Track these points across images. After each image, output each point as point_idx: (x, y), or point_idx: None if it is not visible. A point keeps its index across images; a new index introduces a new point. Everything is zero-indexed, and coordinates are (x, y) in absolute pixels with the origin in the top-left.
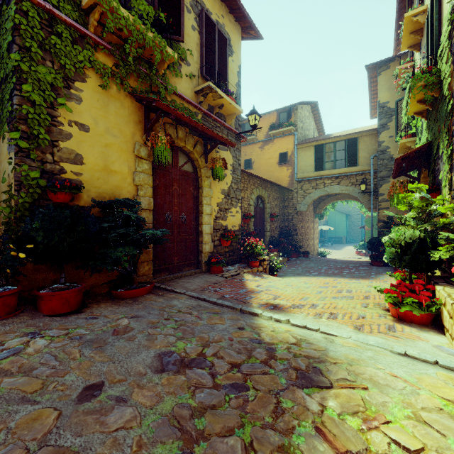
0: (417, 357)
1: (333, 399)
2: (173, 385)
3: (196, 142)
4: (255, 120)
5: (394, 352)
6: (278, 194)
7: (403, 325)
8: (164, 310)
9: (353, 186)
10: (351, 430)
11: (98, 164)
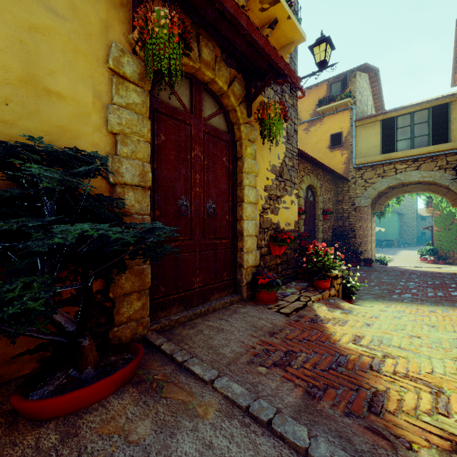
0: None
1: None
2: None
3: (233, 79)
4: (325, 53)
5: None
6: (331, 185)
7: None
8: None
9: (441, 170)
10: None
11: (8, 68)
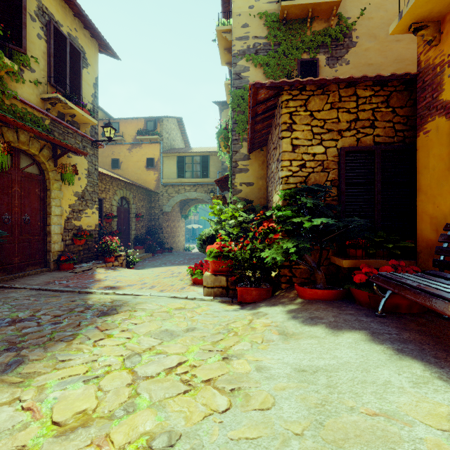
0: (179, 297)
1: (114, 317)
2: (5, 331)
3: (43, 147)
4: (110, 133)
5: (170, 297)
6: (145, 196)
7: (192, 286)
8: (0, 300)
9: (206, 193)
10: (114, 324)
11: None
